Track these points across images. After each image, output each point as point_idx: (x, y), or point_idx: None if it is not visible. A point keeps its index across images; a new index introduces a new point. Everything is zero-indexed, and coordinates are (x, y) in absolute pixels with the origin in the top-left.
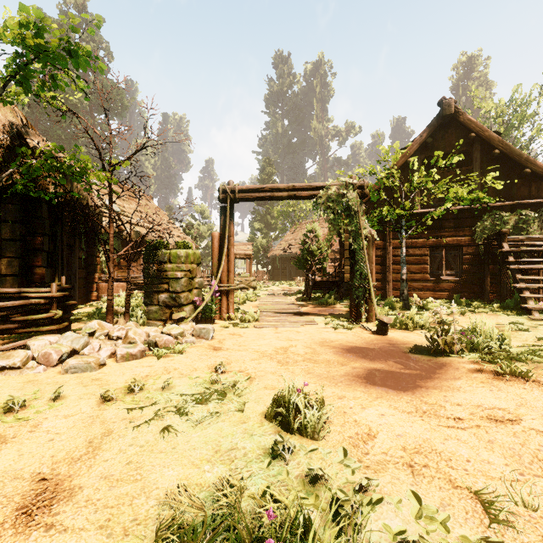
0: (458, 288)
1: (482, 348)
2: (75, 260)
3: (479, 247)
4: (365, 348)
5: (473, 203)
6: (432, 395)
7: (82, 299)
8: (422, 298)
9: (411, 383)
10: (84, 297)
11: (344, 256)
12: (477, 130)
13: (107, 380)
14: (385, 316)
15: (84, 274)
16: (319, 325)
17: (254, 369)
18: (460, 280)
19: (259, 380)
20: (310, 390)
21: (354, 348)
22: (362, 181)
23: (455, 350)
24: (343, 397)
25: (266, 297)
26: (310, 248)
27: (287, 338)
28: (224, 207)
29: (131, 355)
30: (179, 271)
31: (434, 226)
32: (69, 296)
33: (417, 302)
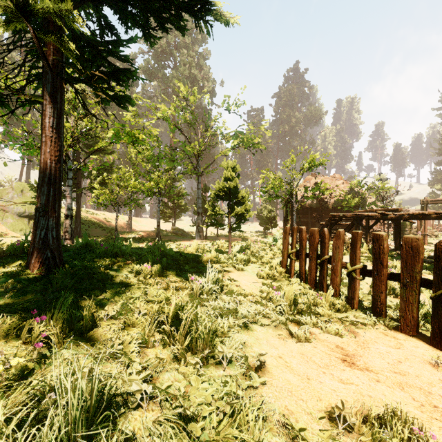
0: None
1: None
2: None
3: None
4: None
5: None
6: None
7: None
8: None
9: None
10: None
11: None
12: None
13: None
14: None
15: None
16: None
17: None
18: None
19: None
20: None
21: None
22: None
23: None
24: None
25: None
26: None
27: None
28: (422, 206)
29: None
30: (406, 228)
31: None
32: None
33: None
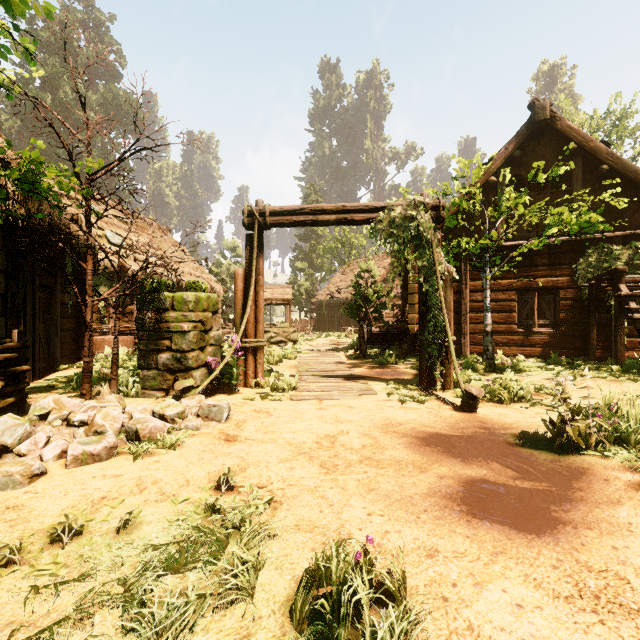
0: (554, 342)
1: (635, 442)
2: (57, 306)
3: (582, 290)
4: (449, 436)
5: (584, 230)
6: (591, 546)
7: (69, 358)
8: (507, 355)
9: (544, 515)
10: (72, 354)
11: (408, 302)
12: (579, 139)
13: (30, 509)
14: (467, 381)
15: (72, 325)
16: (379, 396)
17: (281, 482)
18: (556, 332)
19: (287, 508)
20: (376, 534)
21: (433, 436)
22: (437, 200)
23: (588, 443)
24: (434, 552)
25: (309, 353)
26: (365, 291)
27: (335, 417)
28: (250, 235)
29: (90, 455)
30: (185, 322)
31: (523, 263)
32: (23, 358)
33: (504, 361)
